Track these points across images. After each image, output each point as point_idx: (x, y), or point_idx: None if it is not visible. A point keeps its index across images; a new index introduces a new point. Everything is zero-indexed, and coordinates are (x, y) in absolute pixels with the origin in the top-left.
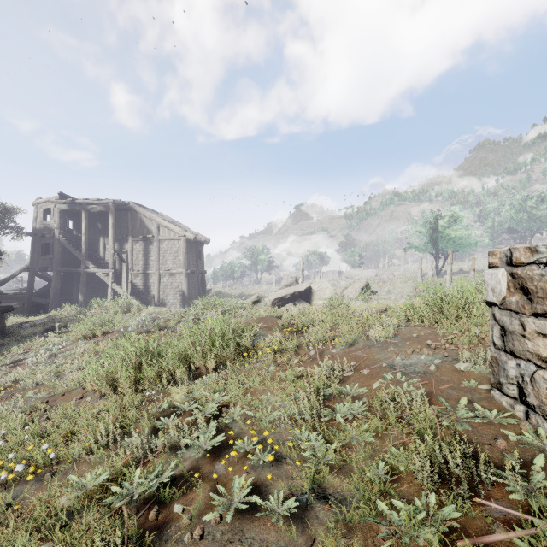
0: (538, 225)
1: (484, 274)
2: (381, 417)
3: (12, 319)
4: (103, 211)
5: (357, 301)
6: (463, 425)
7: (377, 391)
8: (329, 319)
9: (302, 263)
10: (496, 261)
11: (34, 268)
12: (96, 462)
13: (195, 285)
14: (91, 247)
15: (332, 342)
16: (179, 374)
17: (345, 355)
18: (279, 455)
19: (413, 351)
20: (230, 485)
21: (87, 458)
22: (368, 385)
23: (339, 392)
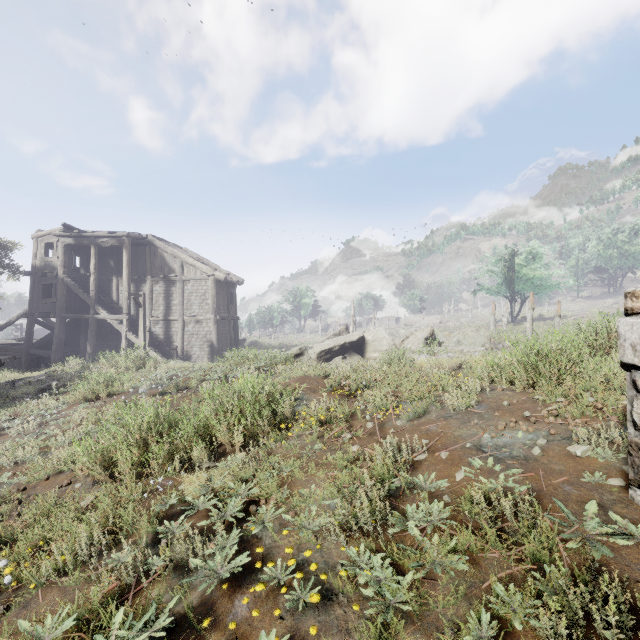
0: (630, 263)
1: (618, 324)
2: (474, 530)
3: (5, 375)
4: (116, 246)
5: (421, 354)
6: (599, 547)
7: (462, 484)
8: (390, 379)
9: (354, 308)
10: (638, 305)
11: (34, 314)
12: (69, 589)
13: (226, 333)
14: (101, 289)
15: (395, 410)
16: (197, 453)
17: (414, 429)
18: (328, 589)
19: (505, 426)
20: (255, 639)
21: (58, 582)
22: (449, 476)
23: (410, 486)
